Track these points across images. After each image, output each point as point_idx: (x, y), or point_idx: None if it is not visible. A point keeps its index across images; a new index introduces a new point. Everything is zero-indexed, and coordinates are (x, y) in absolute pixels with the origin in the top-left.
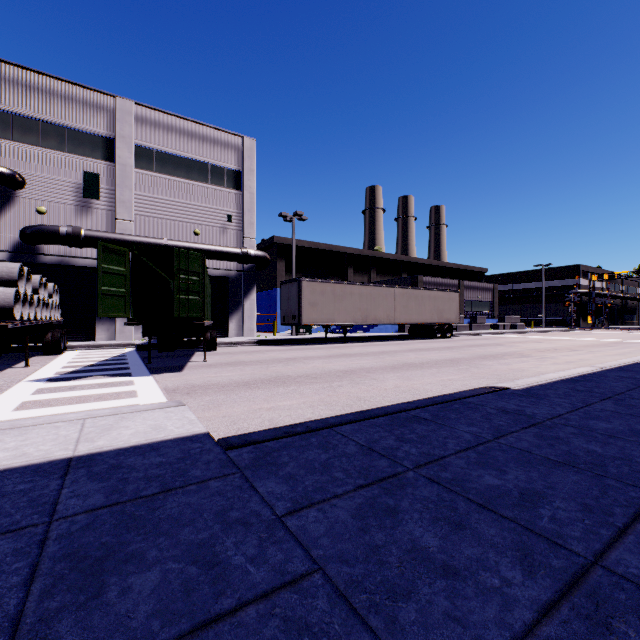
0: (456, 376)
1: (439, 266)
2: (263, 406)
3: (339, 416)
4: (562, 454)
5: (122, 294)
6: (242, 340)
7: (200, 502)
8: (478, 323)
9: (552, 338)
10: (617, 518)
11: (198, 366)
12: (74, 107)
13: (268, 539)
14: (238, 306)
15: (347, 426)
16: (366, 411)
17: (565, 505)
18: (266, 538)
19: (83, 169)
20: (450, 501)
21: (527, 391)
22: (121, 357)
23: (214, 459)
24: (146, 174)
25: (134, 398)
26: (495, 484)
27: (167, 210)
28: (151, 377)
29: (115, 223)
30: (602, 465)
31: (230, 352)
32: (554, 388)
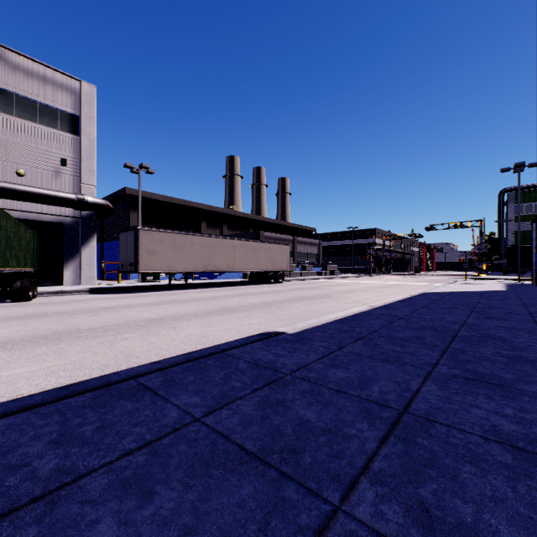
0: (258, 319)
1: (280, 224)
2: None
3: (19, 399)
4: (266, 434)
5: None
6: (74, 288)
7: None
8: (307, 271)
9: (355, 282)
10: None
11: None
12: None
13: None
14: (75, 254)
15: (7, 419)
16: (77, 384)
17: None
18: None
19: None
20: None
21: (299, 335)
22: None
23: None
24: None
25: None
26: None
27: None
28: None
29: None
30: (300, 450)
31: (45, 302)
32: (324, 330)
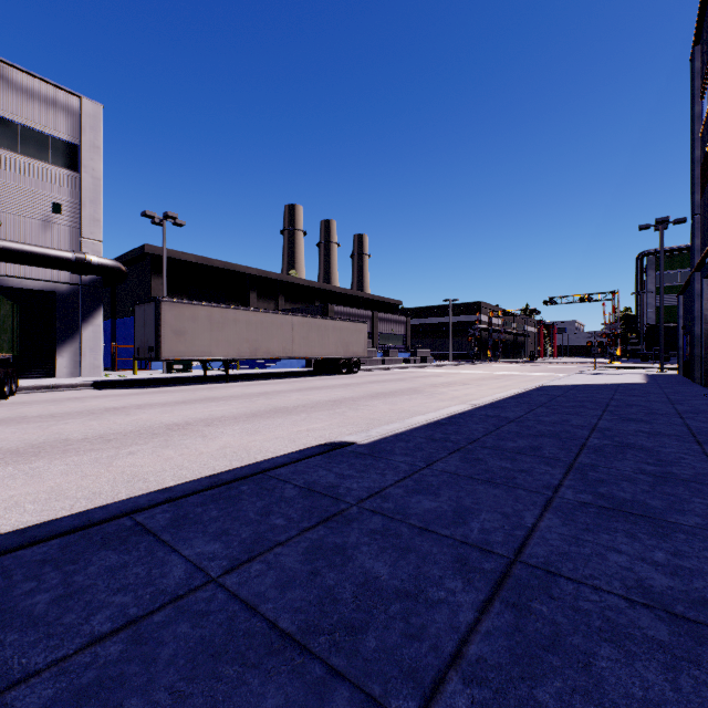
0: (321, 424)
1: (355, 296)
2: None
3: None
4: (313, 603)
5: None
6: (70, 382)
7: None
8: (391, 357)
9: (454, 372)
10: None
11: None
12: None
13: None
14: (73, 334)
15: None
16: (40, 526)
17: None
18: None
19: None
20: None
21: (373, 446)
22: None
23: None
24: None
25: None
26: None
27: None
28: None
29: None
30: (362, 627)
31: (26, 401)
32: (409, 438)
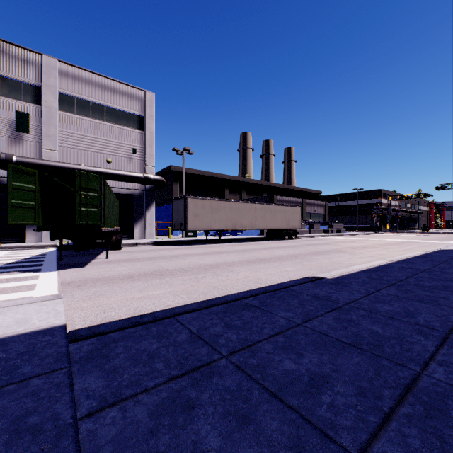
0: (292, 268)
1: (289, 189)
2: (135, 296)
3: (185, 305)
4: (351, 336)
5: (32, 206)
6: (143, 241)
7: (6, 406)
8: (315, 229)
9: (363, 239)
10: (385, 402)
11: (100, 262)
12: (8, 60)
13: (48, 452)
14: (141, 216)
15: (189, 314)
16: (209, 300)
17: (344, 389)
18: (47, 450)
19: (15, 109)
20: (247, 390)
21: (337, 280)
22: (41, 256)
23: (53, 353)
24: (68, 115)
25: (30, 291)
26: (291, 369)
27: (85, 143)
28: (56, 272)
29: (42, 152)
30: (380, 345)
31: (131, 251)
32: (356, 277)
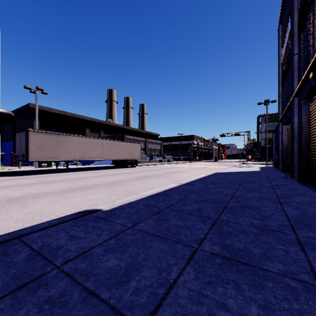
0: (99, 195)
1: (138, 131)
2: None
3: None
4: None
5: None
6: None
7: None
8: (153, 159)
9: (180, 166)
10: None
11: None
12: None
13: None
14: None
15: None
16: None
17: None
18: None
19: None
20: None
21: (110, 212)
22: None
23: None
24: None
25: None
26: None
27: None
28: None
29: None
30: None
31: None
32: (135, 205)
